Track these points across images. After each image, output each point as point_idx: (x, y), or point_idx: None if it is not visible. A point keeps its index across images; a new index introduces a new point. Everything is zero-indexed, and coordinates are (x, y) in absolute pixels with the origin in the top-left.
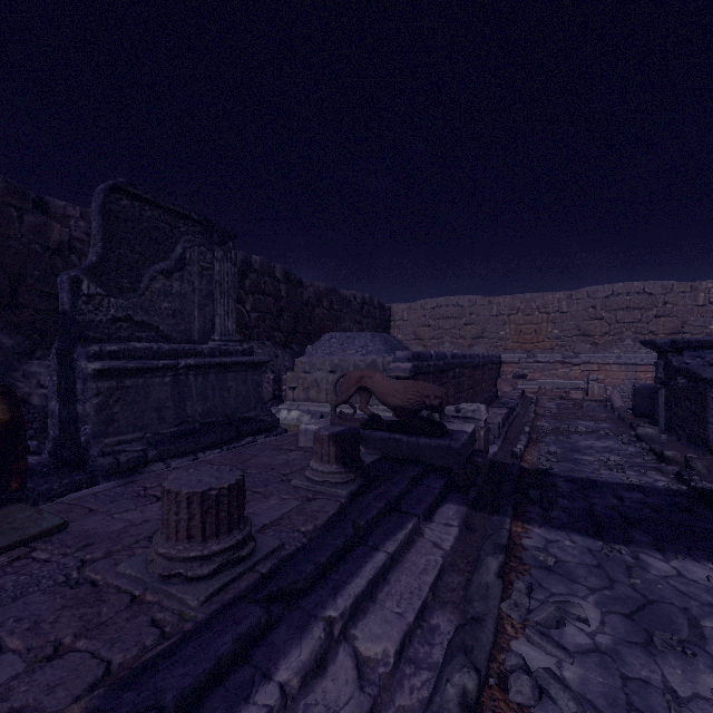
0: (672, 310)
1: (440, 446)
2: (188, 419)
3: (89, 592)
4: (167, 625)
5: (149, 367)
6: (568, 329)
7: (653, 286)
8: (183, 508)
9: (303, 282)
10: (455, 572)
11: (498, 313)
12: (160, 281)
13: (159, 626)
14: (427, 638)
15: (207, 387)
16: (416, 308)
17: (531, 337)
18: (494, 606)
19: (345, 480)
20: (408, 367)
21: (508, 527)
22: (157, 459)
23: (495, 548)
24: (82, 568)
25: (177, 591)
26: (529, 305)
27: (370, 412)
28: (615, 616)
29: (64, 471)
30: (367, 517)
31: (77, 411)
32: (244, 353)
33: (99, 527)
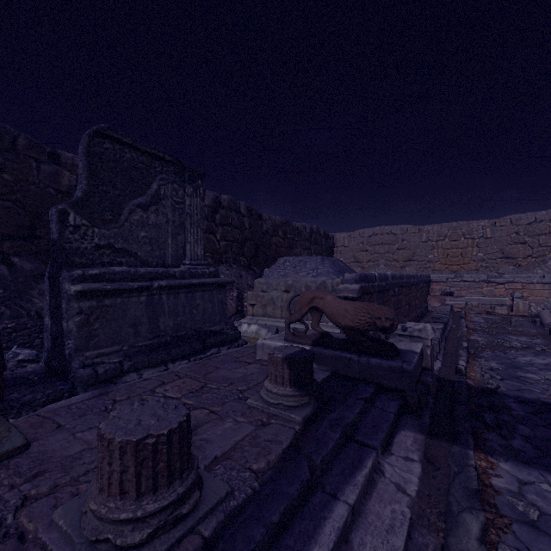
0: None
1: (392, 367)
2: (161, 333)
3: None
4: None
5: (125, 288)
6: (492, 252)
7: None
8: (115, 458)
9: (263, 216)
10: (425, 527)
11: (427, 239)
12: (138, 213)
13: None
14: None
15: (178, 304)
16: (355, 236)
17: (458, 259)
18: None
19: (299, 404)
20: (356, 288)
21: (473, 463)
22: (132, 370)
23: (466, 495)
24: (20, 510)
25: None
26: (456, 232)
27: (321, 330)
28: None
29: (50, 381)
30: (323, 452)
31: (62, 327)
32: (210, 275)
33: (58, 449)
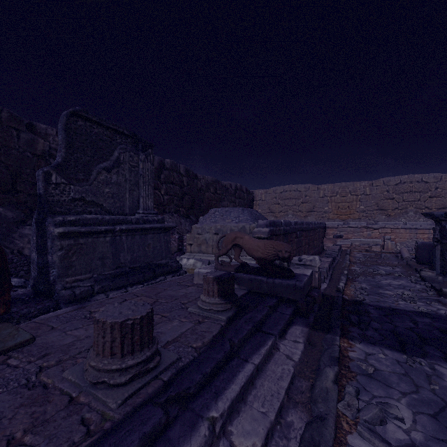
0: (441, 192)
1: (289, 285)
2: (122, 265)
3: (41, 393)
4: (92, 424)
5: (95, 230)
6: (370, 205)
7: (428, 177)
8: (107, 333)
9: (198, 176)
10: (302, 378)
11: (324, 195)
12: (104, 174)
13: (86, 425)
14: (284, 433)
15: (134, 243)
16: (270, 192)
17: (346, 210)
18: (333, 407)
19: (224, 309)
20: (266, 230)
21: (338, 343)
22: (100, 291)
23: (330, 360)
24: (39, 373)
25: (102, 395)
26: (344, 190)
27: (241, 261)
28: (423, 416)
29: (39, 300)
30: (239, 336)
31: (48, 260)
32: (158, 222)
33: (56, 341)
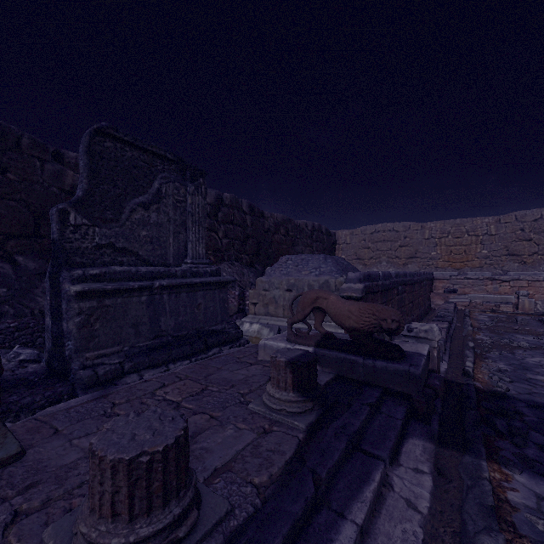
0: None
1: (398, 371)
2: (162, 333)
3: None
4: None
5: (126, 288)
6: (497, 249)
7: None
8: (107, 478)
9: (265, 214)
10: None
11: (430, 236)
12: (140, 212)
13: None
14: None
15: (179, 304)
16: (357, 233)
17: (461, 256)
18: None
19: (303, 410)
20: (360, 287)
21: (487, 475)
22: (132, 370)
23: (482, 512)
24: (9, 527)
25: None
26: (459, 229)
27: (324, 331)
28: None
29: (49, 382)
30: (328, 465)
31: (63, 328)
32: (212, 274)
33: (53, 457)
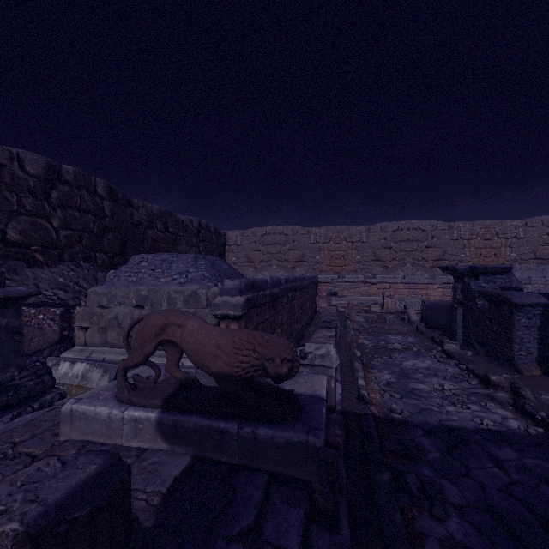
0: (437, 242)
1: (292, 443)
2: None
3: None
4: None
5: None
6: (367, 255)
7: (425, 224)
8: None
9: (133, 202)
10: None
11: (315, 241)
12: None
13: None
14: None
15: None
16: (248, 234)
17: (340, 261)
18: None
19: None
20: (239, 302)
21: None
22: None
23: None
24: None
25: None
26: (339, 236)
27: (182, 375)
28: None
29: None
30: None
31: None
32: None
33: None
